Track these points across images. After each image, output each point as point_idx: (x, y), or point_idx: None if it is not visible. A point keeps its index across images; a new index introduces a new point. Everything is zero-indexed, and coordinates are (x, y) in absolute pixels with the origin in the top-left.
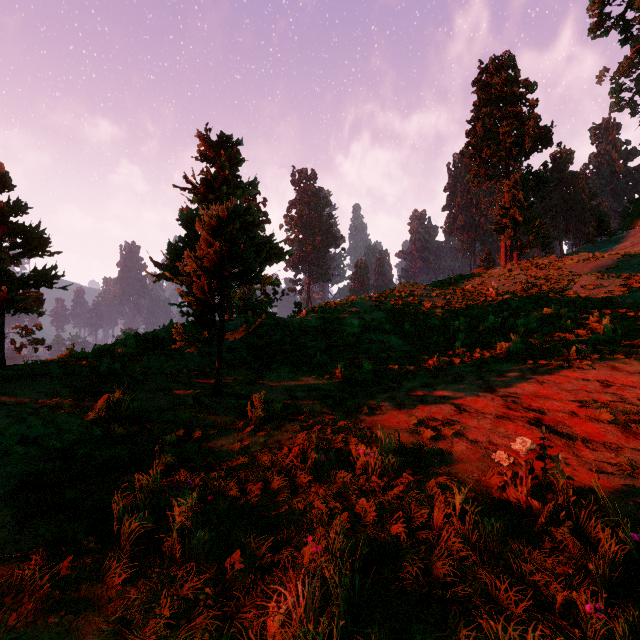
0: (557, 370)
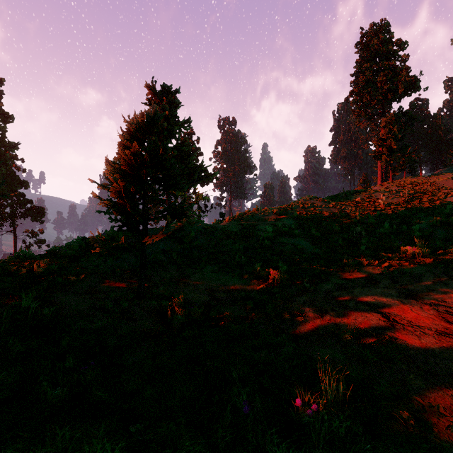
0: None
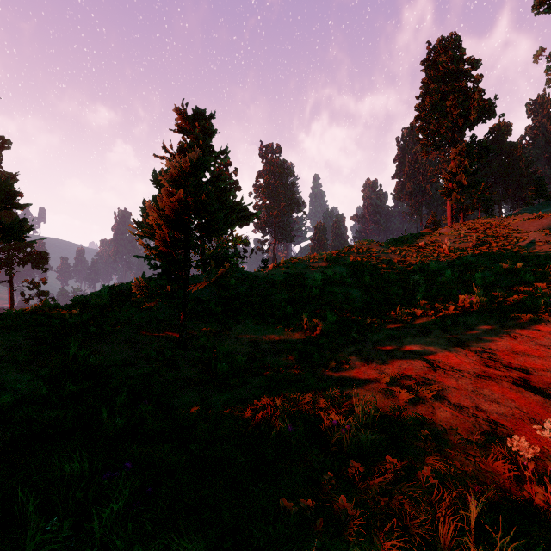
0: (527, 324)
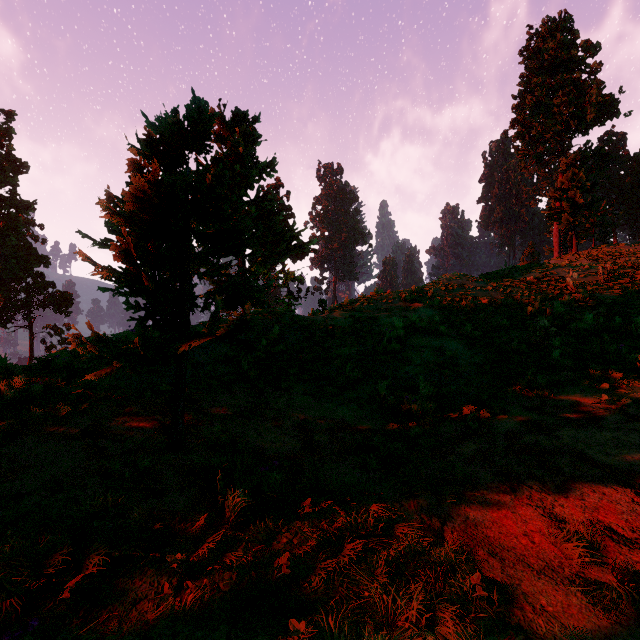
0: None
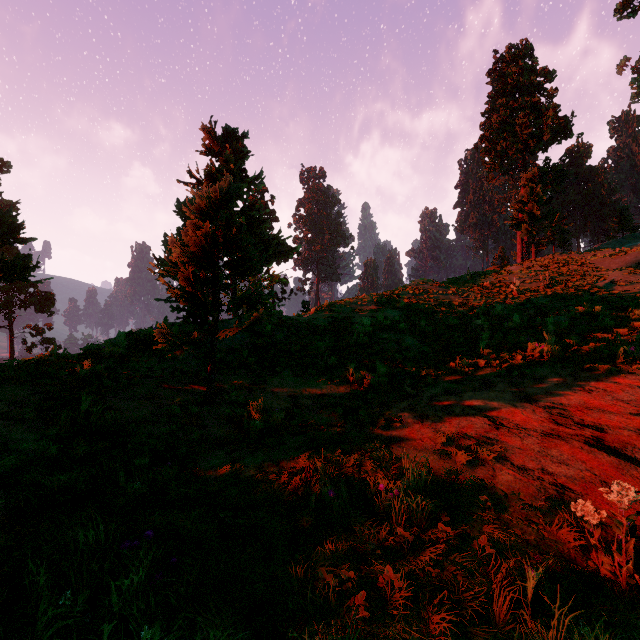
0: (604, 375)
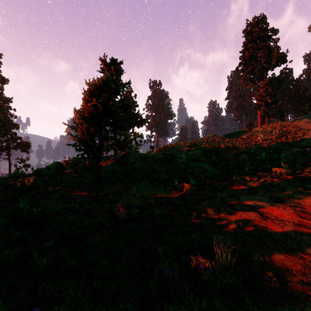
0: None
